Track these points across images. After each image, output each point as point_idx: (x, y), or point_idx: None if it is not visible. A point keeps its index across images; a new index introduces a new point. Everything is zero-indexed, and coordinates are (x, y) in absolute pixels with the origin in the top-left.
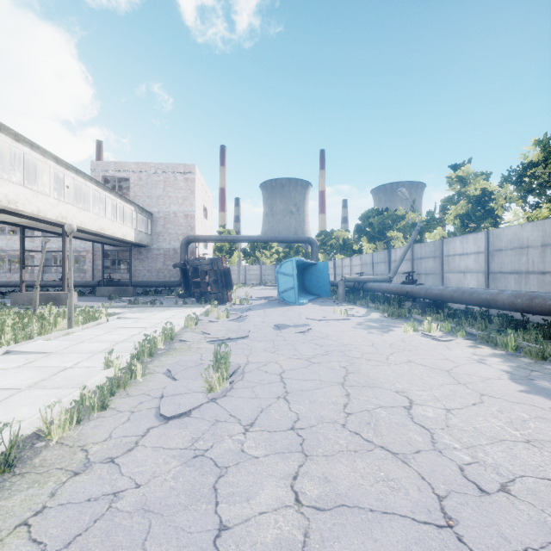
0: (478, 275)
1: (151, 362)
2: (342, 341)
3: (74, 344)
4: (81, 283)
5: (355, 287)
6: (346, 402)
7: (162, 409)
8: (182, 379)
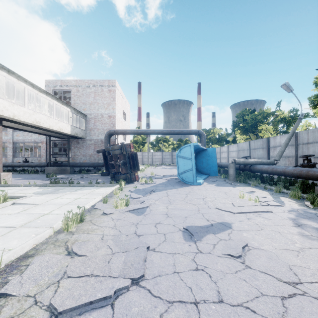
0: None
1: None
2: None
3: None
4: (35, 164)
5: (241, 169)
6: None
7: None
8: None
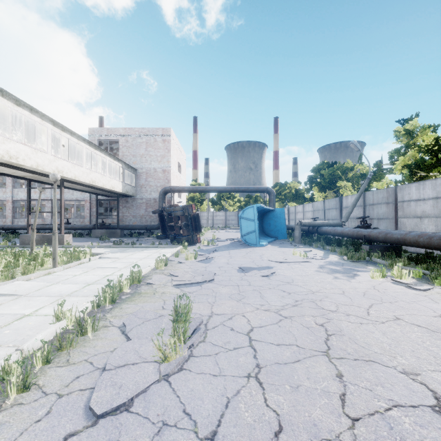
0: (436, 219)
1: (111, 311)
2: (309, 287)
3: (48, 285)
4: (80, 226)
5: (310, 231)
6: (342, 391)
7: (94, 397)
8: (135, 337)
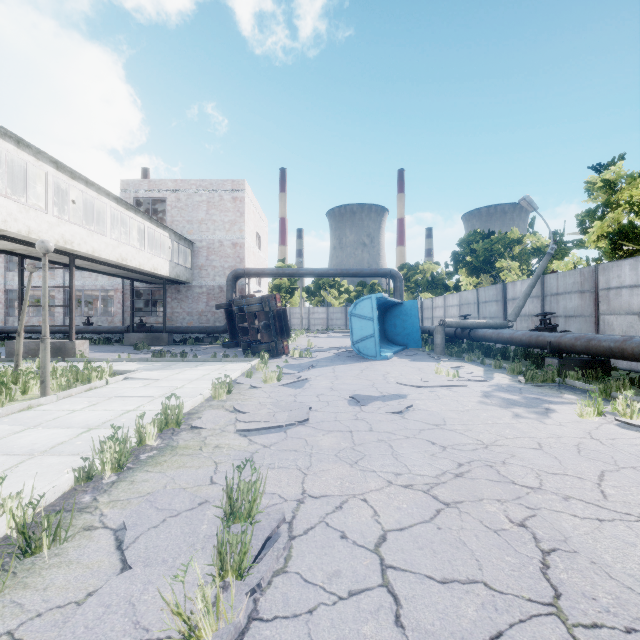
0: None
1: (111, 488)
2: (476, 435)
3: (17, 431)
4: (107, 329)
5: (457, 335)
6: None
7: None
8: (140, 562)
